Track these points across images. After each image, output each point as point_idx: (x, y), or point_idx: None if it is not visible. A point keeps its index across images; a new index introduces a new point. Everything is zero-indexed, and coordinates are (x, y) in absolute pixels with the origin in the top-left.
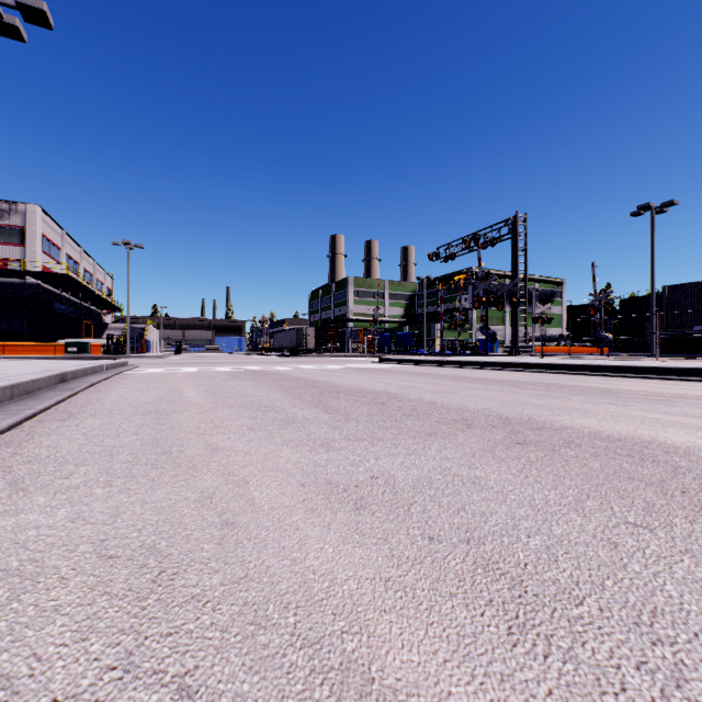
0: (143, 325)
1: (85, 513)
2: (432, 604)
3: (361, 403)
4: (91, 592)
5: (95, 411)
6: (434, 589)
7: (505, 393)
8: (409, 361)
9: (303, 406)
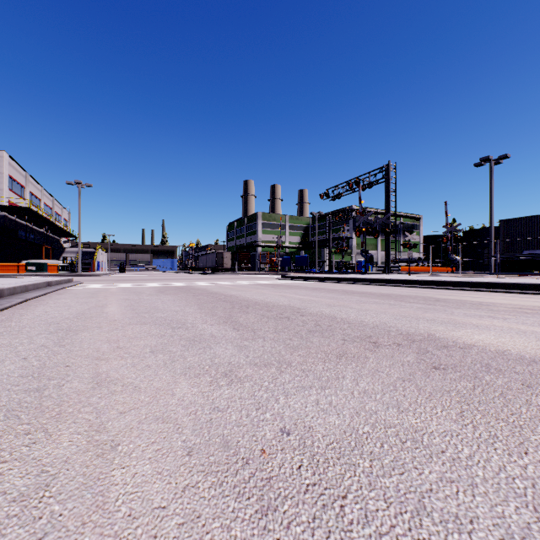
0: (93, 249)
1: None
2: None
3: (268, 317)
4: None
5: (5, 329)
6: None
7: (393, 306)
8: (306, 278)
9: (213, 321)
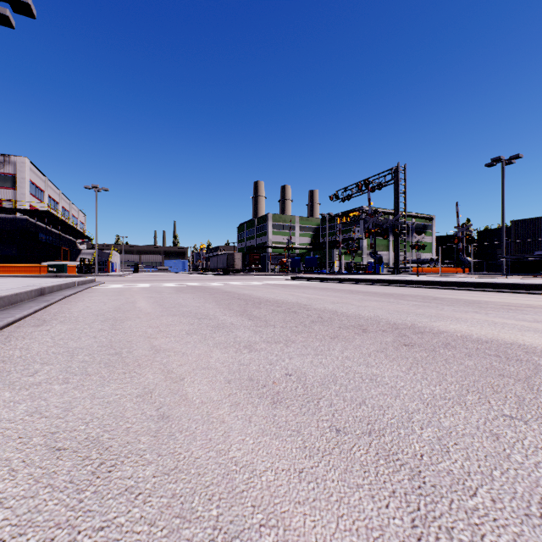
0: (108, 250)
1: (42, 408)
2: (342, 496)
3: (277, 311)
4: (35, 485)
5: (64, 319)
6: (343, 480)
7: (391, 303)
8: (315, 278)
9: (231, 314)
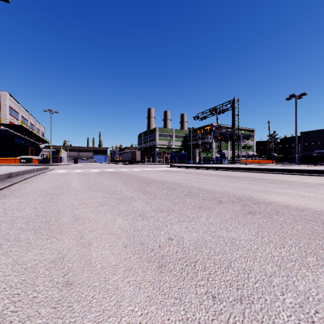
0: (59, 149)
1: None
2: None
3: (162, 188)
4: None
5: (19, 194)
6: None
7: (233, 182)
8: (185, 166)
9: (132, 190)
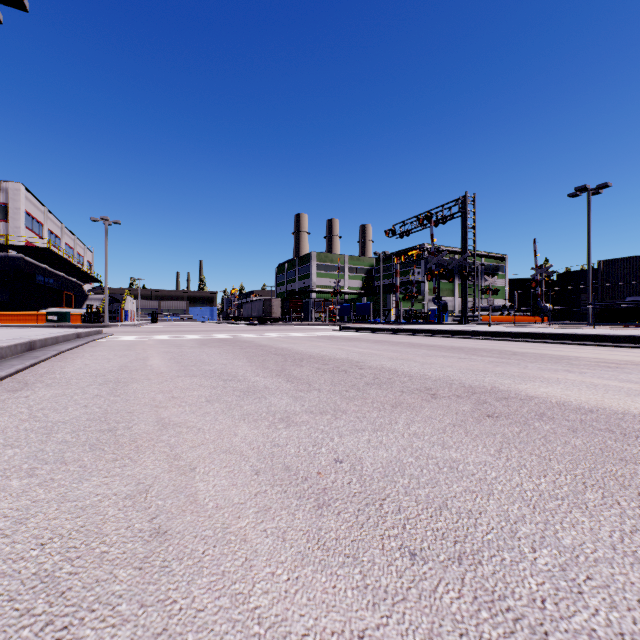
0: (121, 296)
1: None
2: None
3: (323, 370)
4: None
5: (53, 381)
6: None
7: (462, 360)
8: (368, 329)
9: (265, 374)
